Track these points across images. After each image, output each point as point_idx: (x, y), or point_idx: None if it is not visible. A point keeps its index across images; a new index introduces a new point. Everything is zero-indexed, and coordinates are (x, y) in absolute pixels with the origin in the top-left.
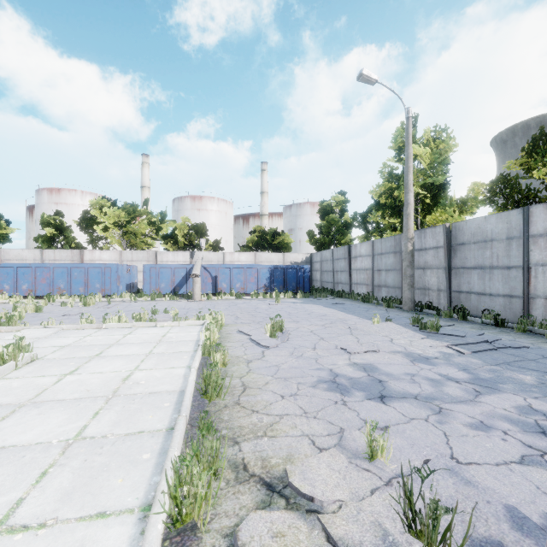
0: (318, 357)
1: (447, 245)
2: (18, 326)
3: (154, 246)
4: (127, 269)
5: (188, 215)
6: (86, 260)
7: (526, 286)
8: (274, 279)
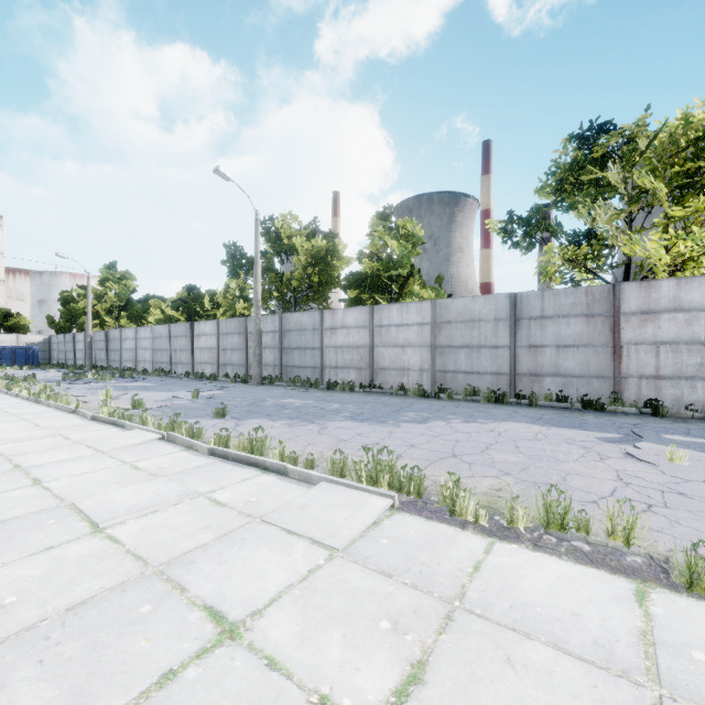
0: None
1: (106, 340)
2: None
3: None
4: None
5: None
6: None
7: (121, 357)
8: (3, 357)
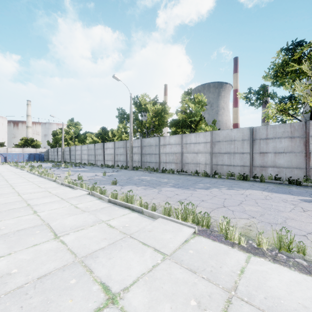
0: None
1: (69, 150)
2: None
3: None
4: None
5: None
6: None
7: (75, 158)
8: (30, 158)
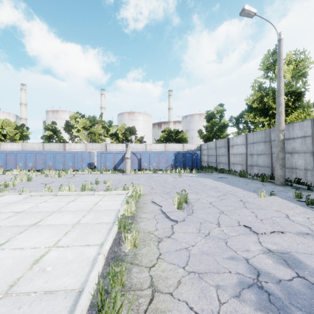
0: (226, 238)
1: None
2: (4, 192)
3: (105, 141)
4: (88, 154)
5: (126, 123)
6: (67, 149)
7: None
8: (177, 161)
